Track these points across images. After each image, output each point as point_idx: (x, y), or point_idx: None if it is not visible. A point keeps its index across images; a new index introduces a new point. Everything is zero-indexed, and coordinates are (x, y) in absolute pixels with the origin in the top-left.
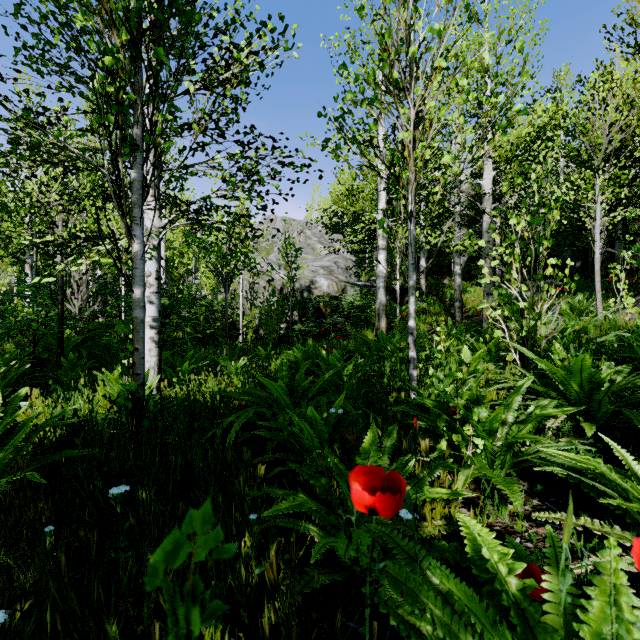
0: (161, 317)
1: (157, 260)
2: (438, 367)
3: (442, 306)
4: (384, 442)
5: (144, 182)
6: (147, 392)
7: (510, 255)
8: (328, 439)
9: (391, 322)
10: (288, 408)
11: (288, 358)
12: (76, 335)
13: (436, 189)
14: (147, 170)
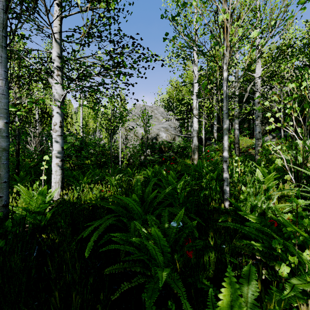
0: (76, 152)
1: (60, 115)
2: (243, 184)
3: None
4: (243, 294)
5: (5, 24)
6: (48, 199)
7: (291, 108)
8: (170, 252)
9: (199, 155)
10: (140, 213)
11: (144, 175)
12: (30, 162)
13: (245, 58)
14: (54, 59)
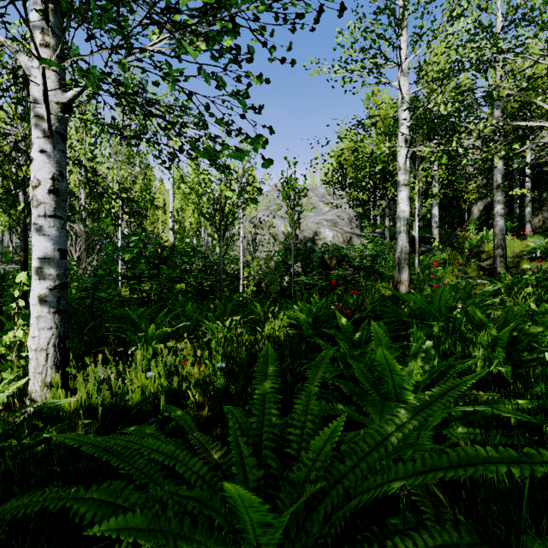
0: (150, 268)
1: (53, 160)
2: None
3: (465, 256)
4: None
5: None
6: None
7: None
8: None
9: None
10: None
11: (288, 320)
12: None
13: None
14: (34, 0)
